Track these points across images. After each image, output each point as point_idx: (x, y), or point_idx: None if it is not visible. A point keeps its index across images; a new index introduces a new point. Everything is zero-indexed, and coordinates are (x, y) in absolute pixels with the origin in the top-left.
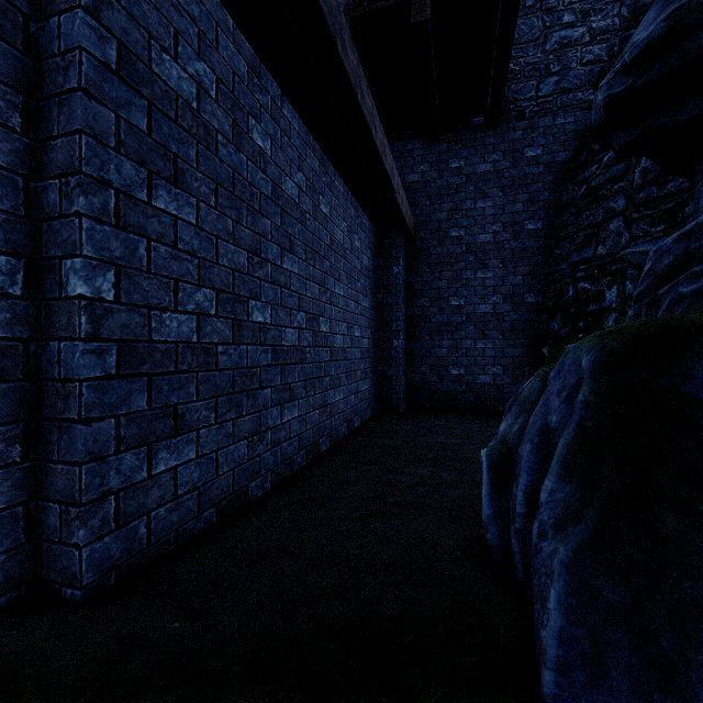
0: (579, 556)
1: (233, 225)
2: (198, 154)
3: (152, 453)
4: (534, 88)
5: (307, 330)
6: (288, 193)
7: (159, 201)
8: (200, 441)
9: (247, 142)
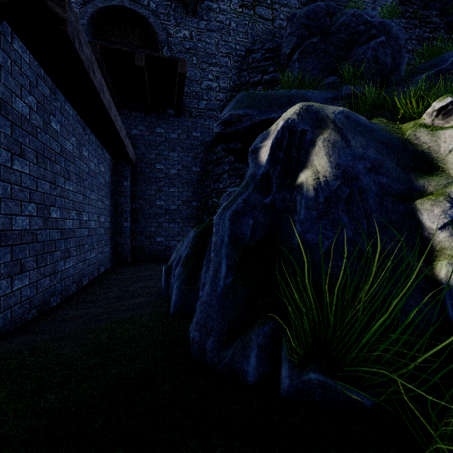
0: (181, 283)
1: (43, 171)
2: (29, 140)
3: (12, 281)
4: (196, 103)
5: (76, 219)
6: (68, 149)
7: (15, 166)
8: (30, 276)
9: (49, 128)
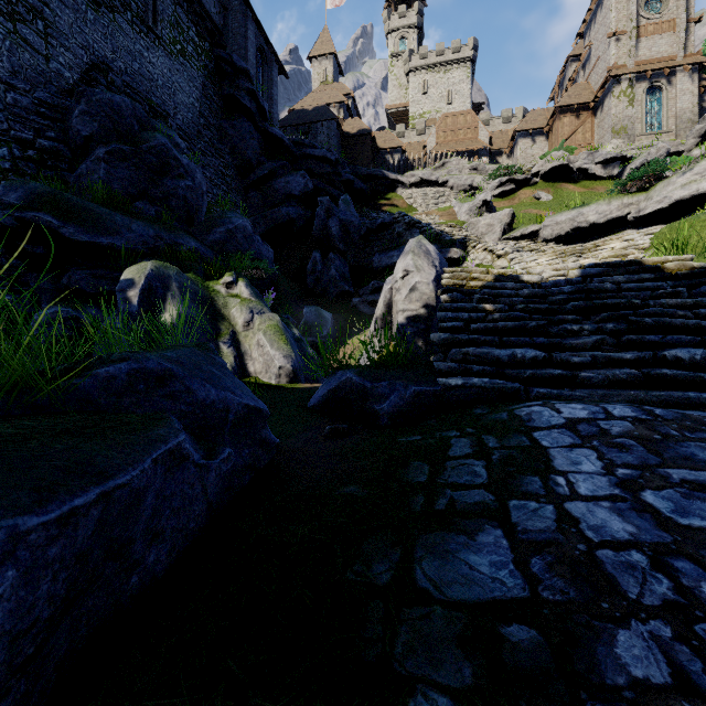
0: None
1: None
2: None
3: None
4: None
5: None
6: None
7: None
8: None
9: None
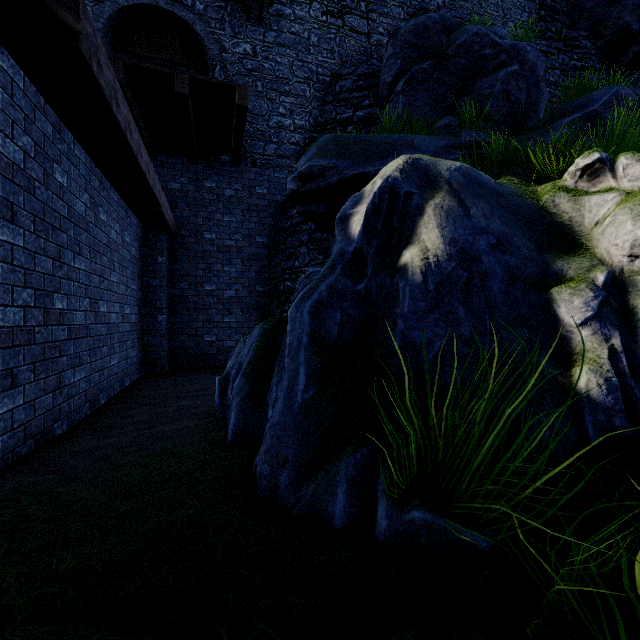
0: (242, 400)
1: (44, 242)
2: (24, 198)
3: (0, 399)
4: (262, 147)
5: (90, 311)
6: (78, 211)
7: (4, 235)
8: (25, 392)
9: (52, 181)
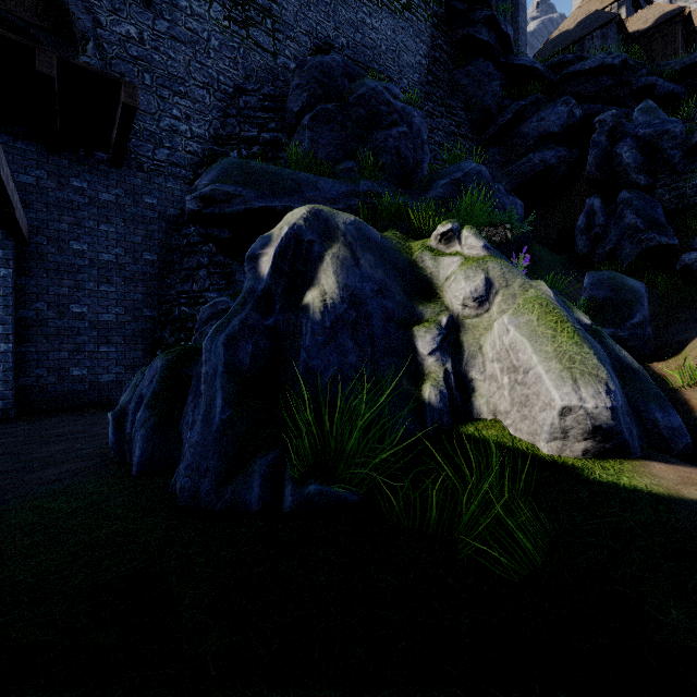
0: (148, 431)
1: None
2: None
3: None
4: (151, 150)
5: None
6: None
7: None
8: None
9: None
